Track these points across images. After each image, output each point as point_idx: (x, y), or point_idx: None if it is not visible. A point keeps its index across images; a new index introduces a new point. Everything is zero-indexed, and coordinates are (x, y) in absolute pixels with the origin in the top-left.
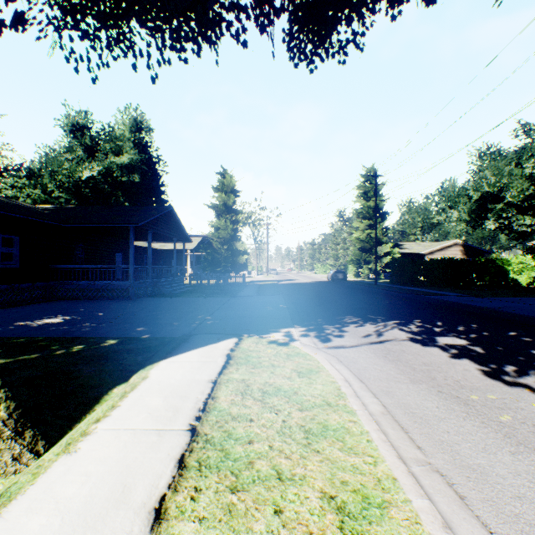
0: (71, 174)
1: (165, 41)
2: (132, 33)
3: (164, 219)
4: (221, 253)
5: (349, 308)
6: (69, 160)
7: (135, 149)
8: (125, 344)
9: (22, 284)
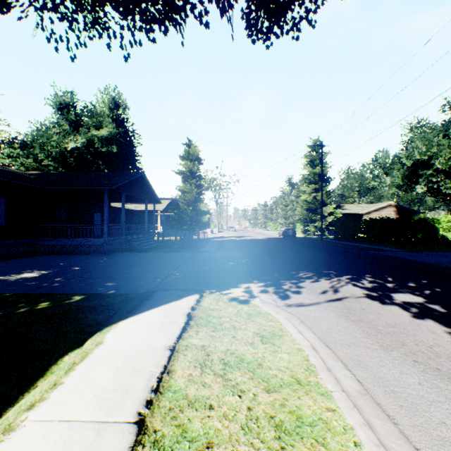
0: (58, 145)
1: (135, 22)
2: (106, 17)
3: (136, 183)
4: (186, 213)
5: (302, 263)
6: (57, 133)
7: (114, 124)
8: (90, 301)
9: (7, 241)
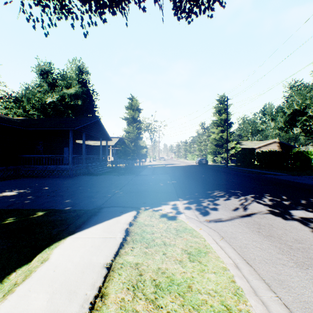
0: (40, 100)
1: (91, 6)
2: (71, 4)
3: (93, 126)
4: (130, 147)
5: (215, 184)
6: (40, 91)
7: (79, 85)
8: (49, 216)
9: None
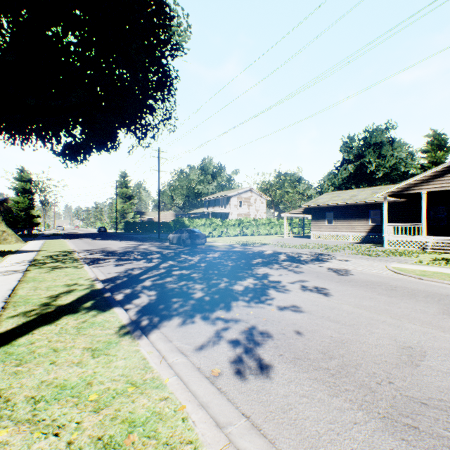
0: None
1: (5, 138)
2: None
3: None
4: (21, 217)
5: (85, 237)
6: None
7: None
8: None
9: None
